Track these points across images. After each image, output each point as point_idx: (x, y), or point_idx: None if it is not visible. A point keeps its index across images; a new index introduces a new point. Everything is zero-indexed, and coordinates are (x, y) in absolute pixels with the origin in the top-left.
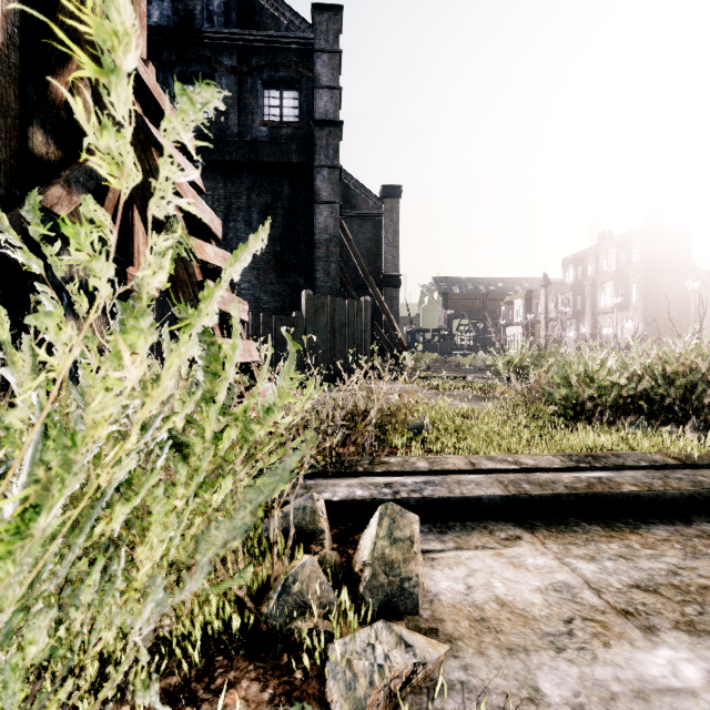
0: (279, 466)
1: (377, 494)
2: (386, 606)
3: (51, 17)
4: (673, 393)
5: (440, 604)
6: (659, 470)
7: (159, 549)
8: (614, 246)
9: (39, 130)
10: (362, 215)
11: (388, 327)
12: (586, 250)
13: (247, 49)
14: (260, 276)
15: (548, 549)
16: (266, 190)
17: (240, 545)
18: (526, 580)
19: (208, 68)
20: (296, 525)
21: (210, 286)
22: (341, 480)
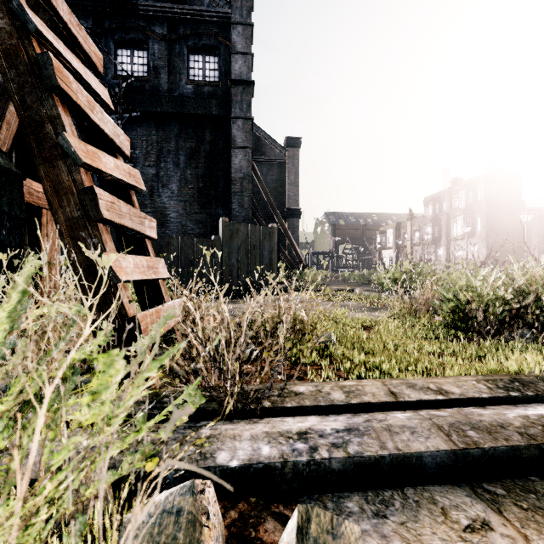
0: None
1: (289, 452)
2: None
3: None
4: None
5: None
6: None
7: None
8: (463, 188)
9: None
10: (270, 161)
11: (291, 250)
12: (442, 191)
13: (176, 20)
14: (186, 207)
15: None
16: (191, 136)
17: None
18: None
19: (142, 35)
20: None
21: (97, 194)
22: (243, 427)
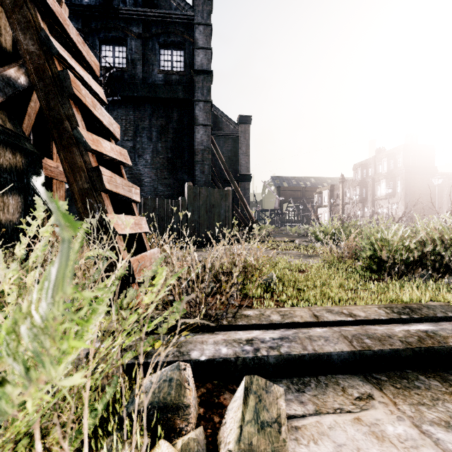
0: None
1: (240, 351)
2: None
3: None
4: (449, 254)
5: None
6: None
7: None
8: (386, 157)
9: None
10: (225, 135)
11: (243, 208)
12: (368, 159)
13: (149, 22)
14: (157, 174)
15: (402, 412)
16: (162, 116)
17: None
18: None
19: (122, 34)
20: (161, 400)
21: (102, 172)
22: (208, 336)
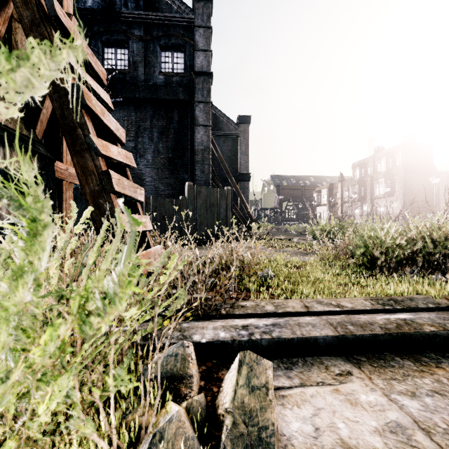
0: None
1: (236, 335)
2: None
3: None
4: (438, 251)
5: None
6: (445, 312)
7: None
8: (384, 156)
9: None
10: (225, 135)
11: (242, 207)
12: (367, 158)
13: (150, 25)
14: (158, 173)
15: (375, 385)
16: (163, 117)
17: (112, 403)
18: (364, 420)
19: (124, 37)
20: (169, 371)
21: (111, 175)
22: (208, 323)
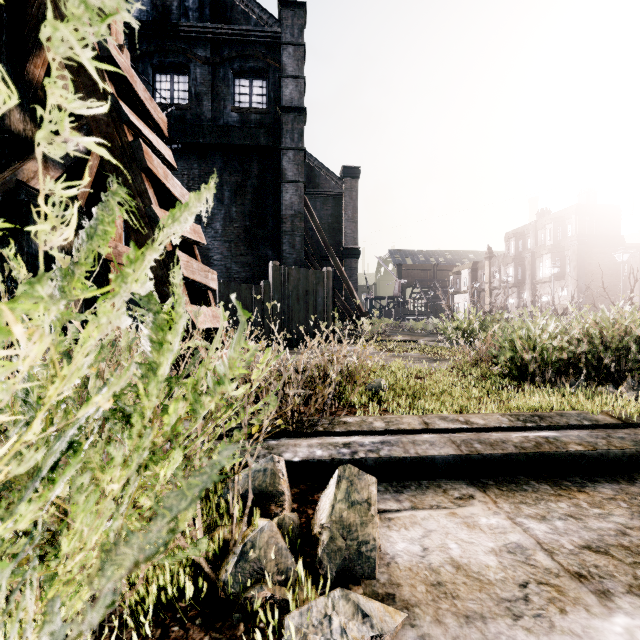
0: (207, 463)
1: (336, 454)
2: (344, 570)
3: (28, 1)
4: (610, 355)
5: (397, 567)
6: (601, 430)
7: (92, 537)
8: (551, 222)
9: (16, 108)
10: (324, 193)
11: (348, 295)
12: (526, 225)
13: (220, 41)
14: (231, 249)
15: (500, 509)
16: (237, 170)
17: (199, 510)
18: (480, 541)
19: (183, 58)
20: (257, 487)
21: (179, 256)
22: (302, 440)
